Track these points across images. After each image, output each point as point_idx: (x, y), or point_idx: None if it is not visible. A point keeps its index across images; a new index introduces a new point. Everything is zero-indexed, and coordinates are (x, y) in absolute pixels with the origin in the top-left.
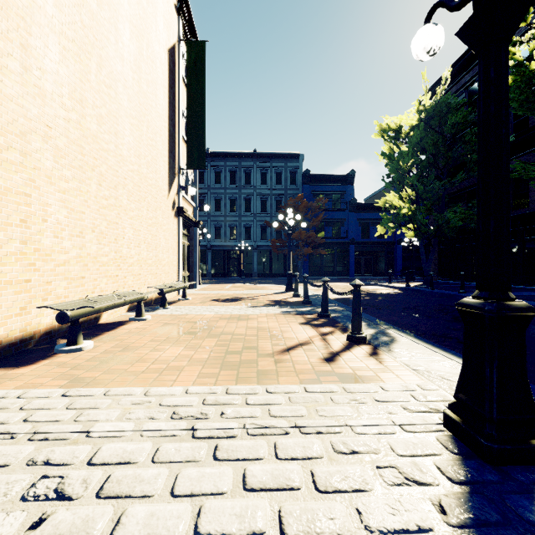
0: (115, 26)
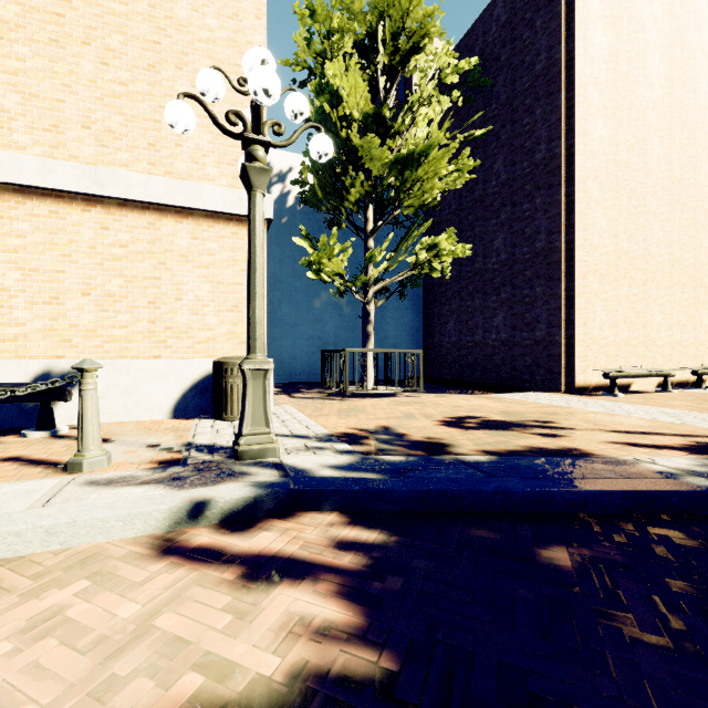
0: (643, 152)
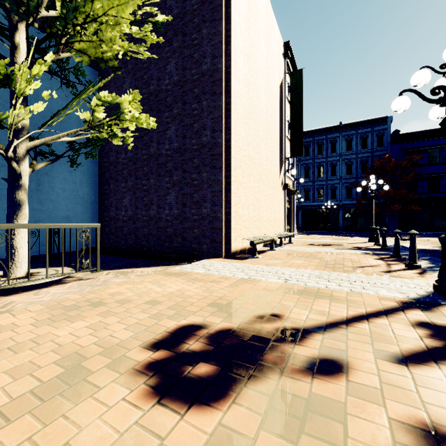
0: (258, 96)
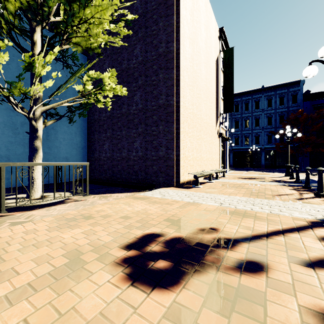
0: (200, 69)
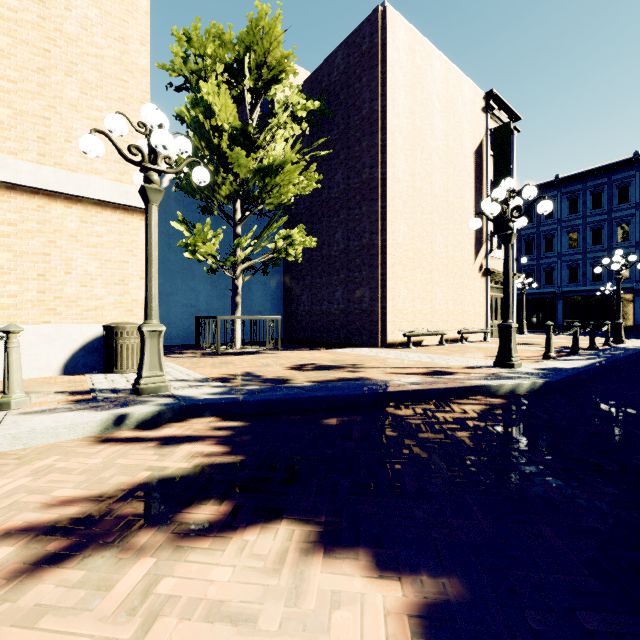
0: (431, 182)
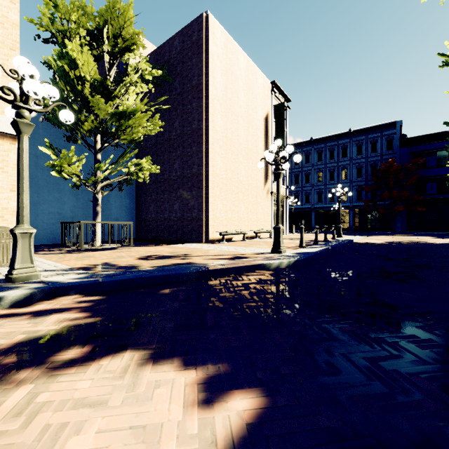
0: (237, 135)
